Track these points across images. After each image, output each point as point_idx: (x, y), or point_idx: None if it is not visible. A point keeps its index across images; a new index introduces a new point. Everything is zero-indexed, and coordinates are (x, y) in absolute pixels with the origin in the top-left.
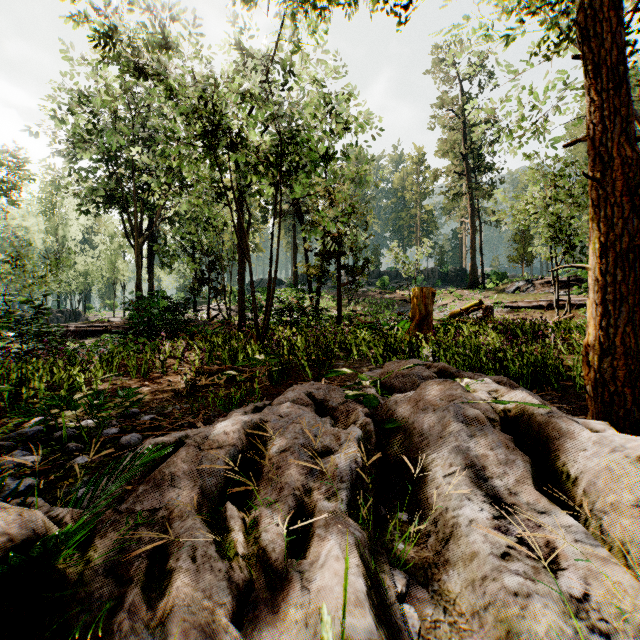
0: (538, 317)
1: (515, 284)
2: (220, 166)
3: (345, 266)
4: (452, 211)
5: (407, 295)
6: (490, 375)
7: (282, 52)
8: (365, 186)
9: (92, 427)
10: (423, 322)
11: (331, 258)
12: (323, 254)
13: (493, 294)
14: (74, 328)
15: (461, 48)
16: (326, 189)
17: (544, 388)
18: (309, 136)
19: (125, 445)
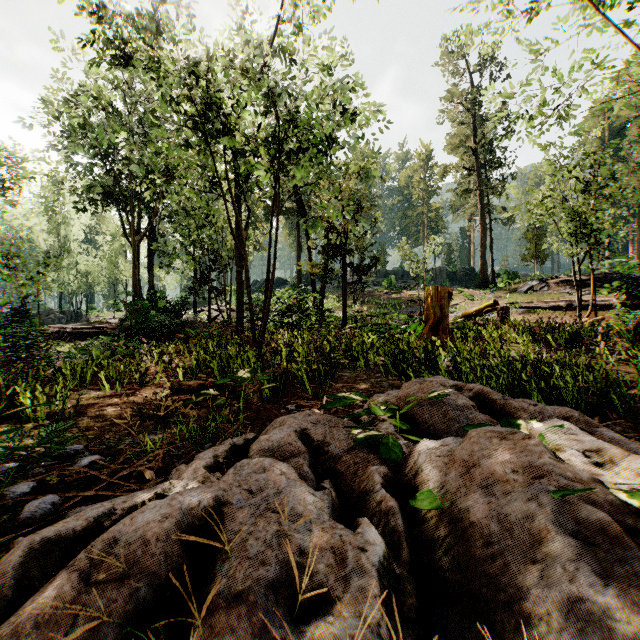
0: (557, 318)
1: (528, 283)
2: (215, 155)
3: (351, 264)
4: (461, 208)
5: (414, 295)
6: (534, 396)
7: (283, 37)
8: (371, 181)
9: (4, 478)
10: (438, 325)
11: (336, 256)
12: (327, 252)
13: (505, 294)
14: (70, 330)
15: (471, 39)
16: (330, 182)
17: (605, 414)
18: (310, 116)
19: (26, 520)
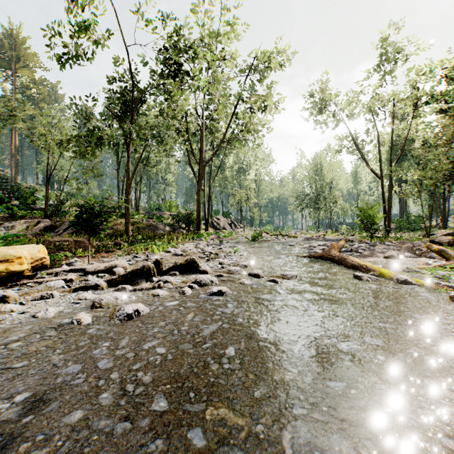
0: None
1: None
2: None
3: None
4: None
5: None
6: None
7: None
8: None
9: None
10: None
11: None
12: None
13: None
14: None
15: None
16: None
17: None
18: None
19: None
